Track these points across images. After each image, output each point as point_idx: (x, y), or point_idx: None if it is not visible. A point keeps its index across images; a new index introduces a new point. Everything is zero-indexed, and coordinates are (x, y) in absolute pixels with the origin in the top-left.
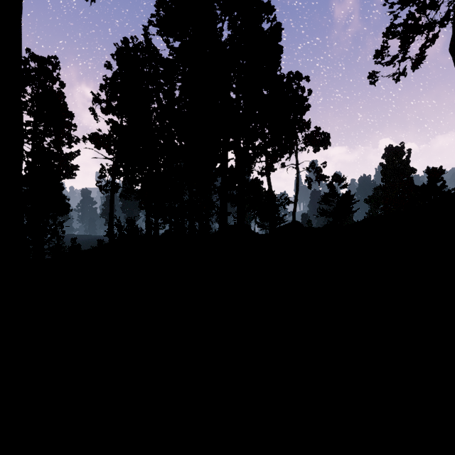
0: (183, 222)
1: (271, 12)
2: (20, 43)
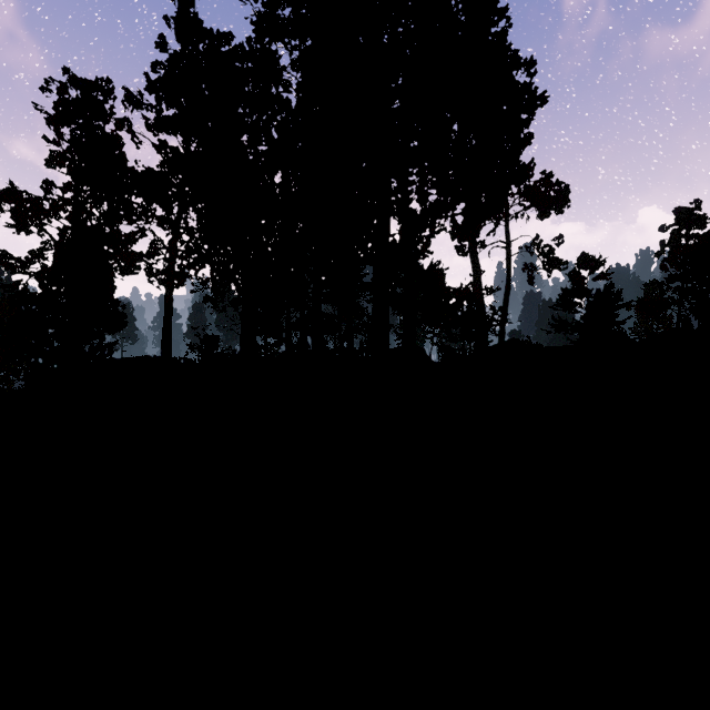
0: (303, 341)
1: None
2: None
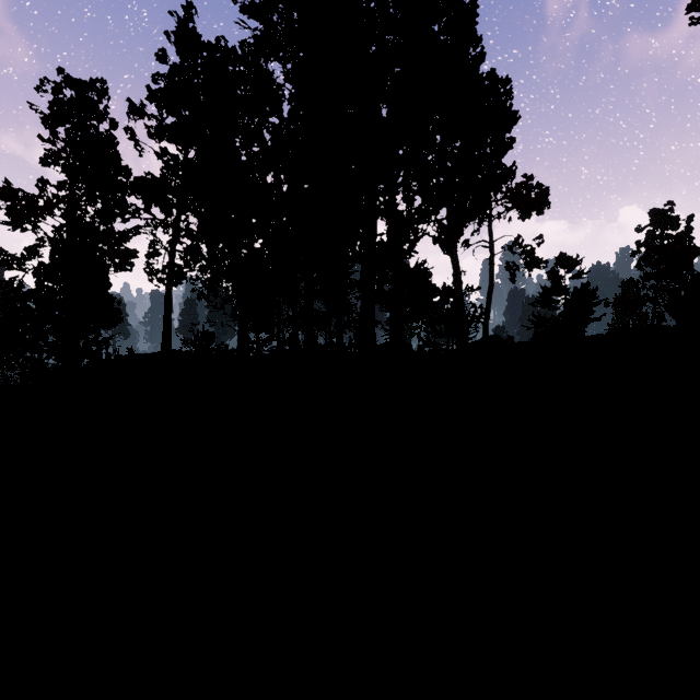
0: (295, 337)
1: None
2: None
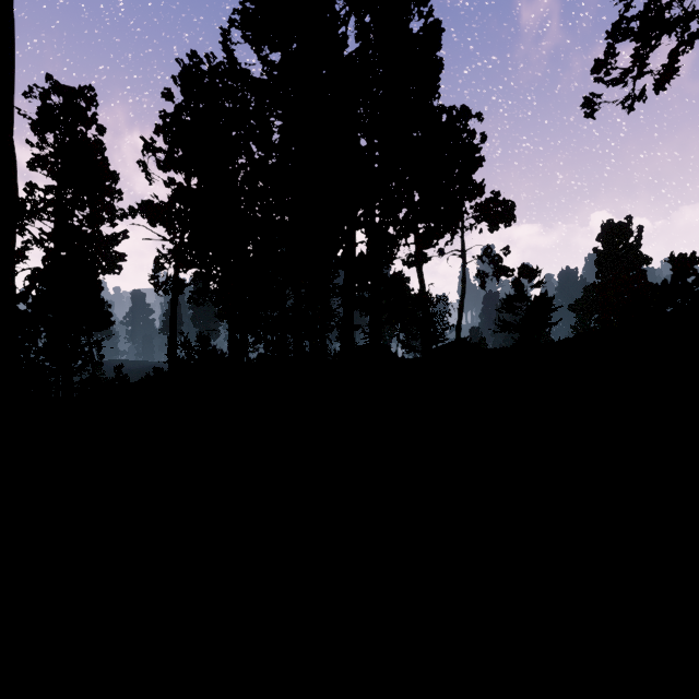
0: (285, 341)
1: (426, 2)
2: (12, 40)
